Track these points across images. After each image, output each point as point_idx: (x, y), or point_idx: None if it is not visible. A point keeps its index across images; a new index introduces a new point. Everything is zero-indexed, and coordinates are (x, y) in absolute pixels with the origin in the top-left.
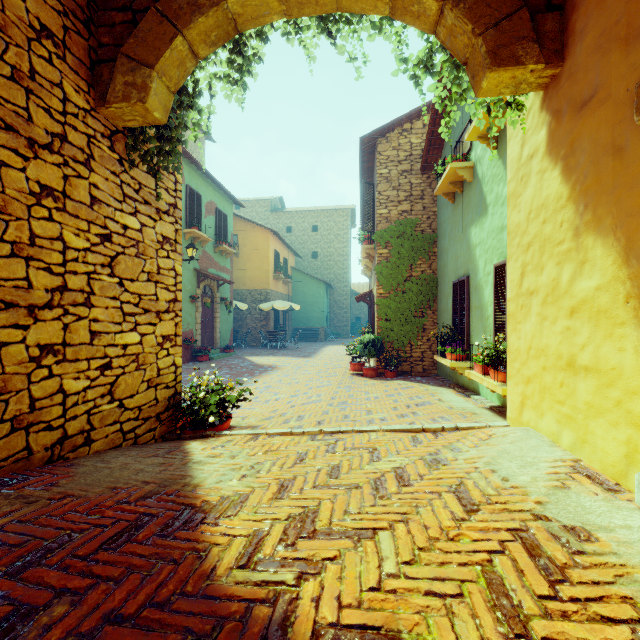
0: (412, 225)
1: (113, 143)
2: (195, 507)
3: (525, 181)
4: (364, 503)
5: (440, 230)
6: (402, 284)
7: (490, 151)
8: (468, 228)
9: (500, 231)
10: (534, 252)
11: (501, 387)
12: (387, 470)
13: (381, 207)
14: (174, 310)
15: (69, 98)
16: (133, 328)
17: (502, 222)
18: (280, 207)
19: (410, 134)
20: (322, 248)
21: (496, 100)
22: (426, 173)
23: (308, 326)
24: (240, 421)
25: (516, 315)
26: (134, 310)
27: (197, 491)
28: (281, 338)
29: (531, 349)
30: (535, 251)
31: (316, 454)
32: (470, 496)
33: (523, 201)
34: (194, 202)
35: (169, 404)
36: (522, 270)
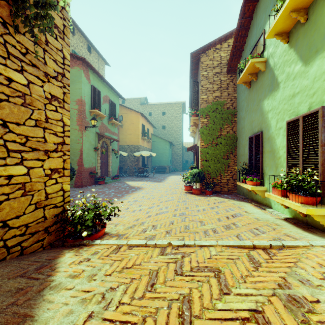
0: (221, 104)
1: None
2: None
3: None
4: None
5: (239, 107)
6: (215, 139)
7: (281, 46)
8: (261, 101)
9: (291, 97)
10: None
11: (305, 208)
12: (245, 315)
13: (203, 94)
14: (62, 150)
15: None
16: (19, 162)
17: (293, 91)
18: (145, 102)
19: (220, 51)
20: (167, 124)
21: None
22: (230, 74)
23: (160, 165)
24: (113, 228)
25: None
26: (20, 148)
27: None
28: (145, 171)
29: None
30: None
31: (166, 276)
32: None
33: None
34: (96, 95)
35: (56, 219)
36: None
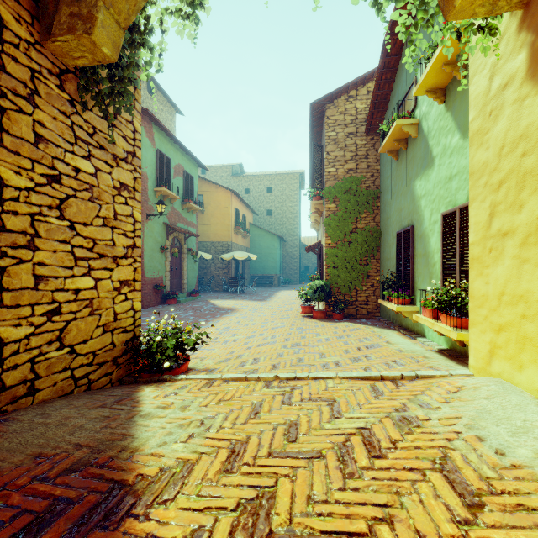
0: (357, 182)
1: (63, 82)
2: (126, 486)
3: (495, 115)
4: (331, 484)
5: (383, 186)
6: (348, 235)
7: (437, 105)
8: (412, 181)
9: (448, 181)
10: (508, 189)
11: (456, 332)
12: (352, 431)
13: (329, 166)
14: (133, 256)
15: (7, 26)
16: (86, 273)
17: (450, 172)
18: (240, 172)
19: (355, 100)
20: (276, 207)
21: (466, 25)
22: (370, 135)
23: (264, 274)
24: (198, 363)
25: (482, 259)
26: (88, 254)
27: (134, 459)
28: (240, 284)
29: (504, 295)
30: (510, 188)
31: (271, 406)
32: (464, 479)
33: (492, 137)
34: (164, 164)
35: (126, 348)
36: (491, 210)
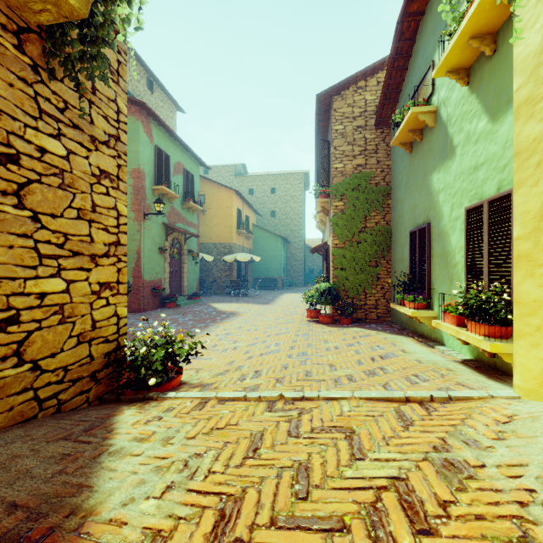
0: (367, 178)
1: (22, 42)
2: None
3: None
4: None
5: (394, 182)
6: (357, 235)
7: (458, 89)
8: (429, 175)
9: (473, 171)
10: None
11: (489, 343)
12: (382, 484)
13: (336, 161)
14: (116, 254)
15: None
16: (55, 273)
17: (476, 161)
18: (243, 172)
19: (364, 91)
20: (280, 207)
21: None
22: (380, 128)
23: (267, 276)
24: (193, 375)
25: (534, 256)
26: (57, 252)
27: (83, 530)
28: (243, 286)
29: None
30: None
31: (275, 438)
32: None
33: None
34: (162, 161)
35: (107, 361)
36: None
